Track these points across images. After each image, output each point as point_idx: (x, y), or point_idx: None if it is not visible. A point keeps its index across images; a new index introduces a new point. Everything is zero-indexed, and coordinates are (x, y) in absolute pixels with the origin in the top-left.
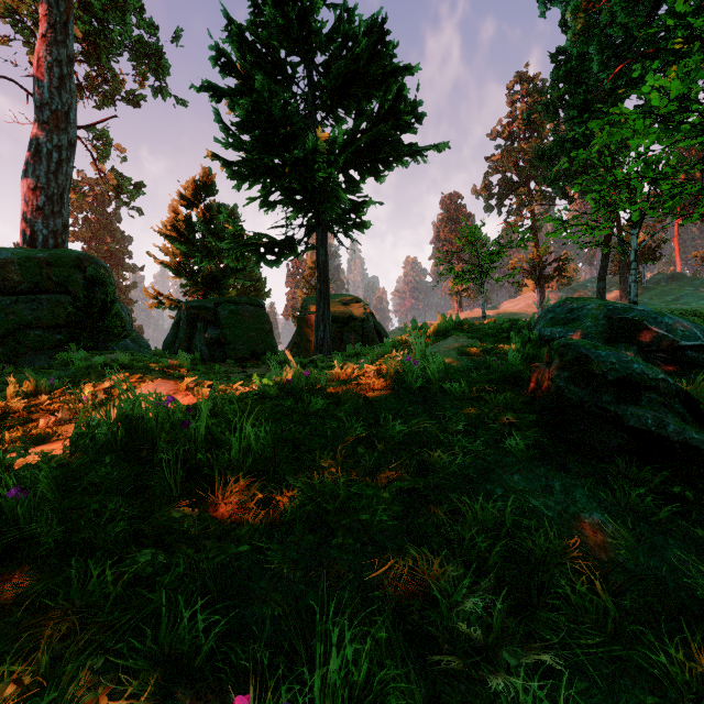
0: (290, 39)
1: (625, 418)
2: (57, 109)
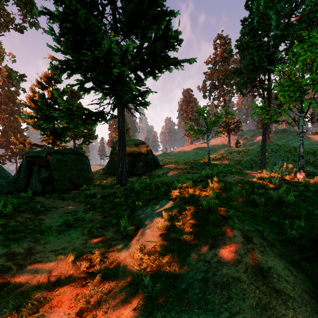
0: None
1: None
2: None
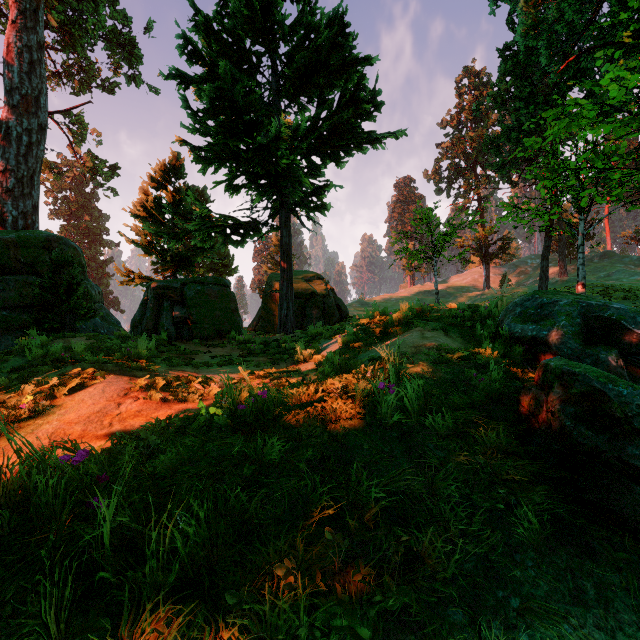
0: (255, 29)
1: None
2: (27, 93)
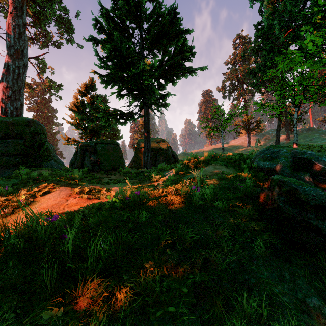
0: (131, 16)
1: (322, 229)
2: (18, 48)
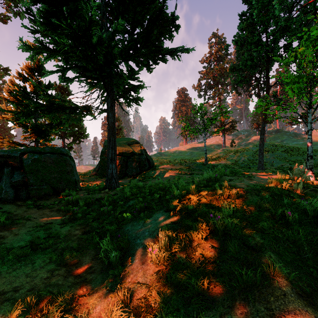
0: None
1: None
2: None
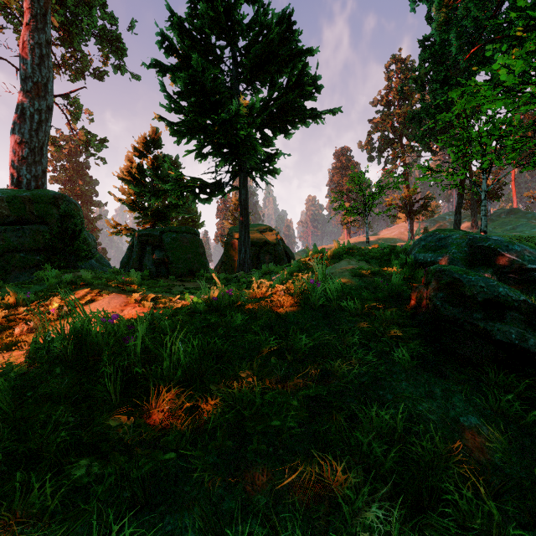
0: (219, 27)
1: (493, 333)
2: (38, 81)
